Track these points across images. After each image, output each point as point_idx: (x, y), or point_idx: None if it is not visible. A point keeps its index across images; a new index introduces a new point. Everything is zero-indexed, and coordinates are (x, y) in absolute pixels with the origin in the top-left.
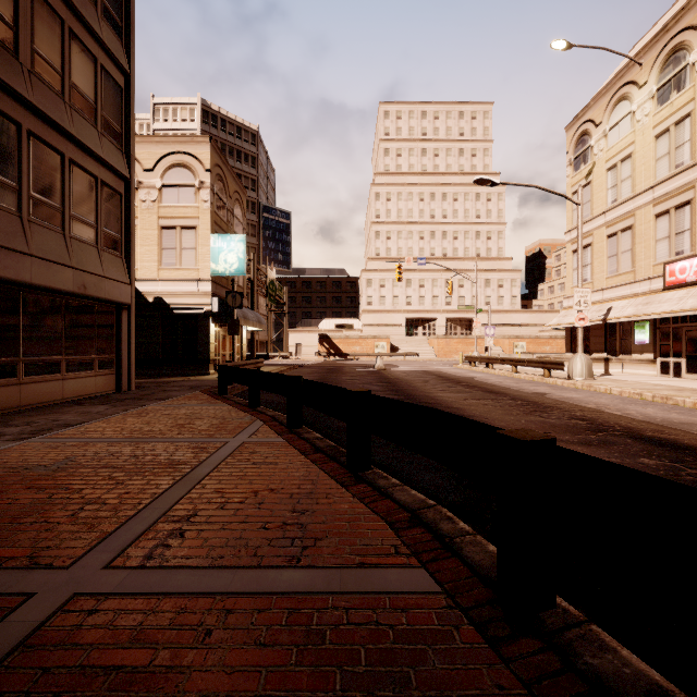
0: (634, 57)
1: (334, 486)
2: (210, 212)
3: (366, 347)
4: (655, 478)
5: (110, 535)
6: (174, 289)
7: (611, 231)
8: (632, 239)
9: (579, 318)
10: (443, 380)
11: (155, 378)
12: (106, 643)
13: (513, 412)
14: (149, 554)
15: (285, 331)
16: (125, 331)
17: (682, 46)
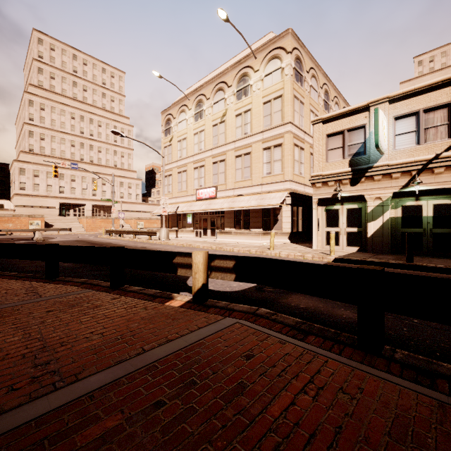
0: (187, 95)
1: (43, 283)
2: None
3: (20, 224)
4: (140, 250)
5: None
6: None
7: (179, 170)
8: (186, 176)
9: (164, 211)
10: (92, 244)
11: None
12: None
13: None
14: None
15: None
16: None
17: (202, 101)
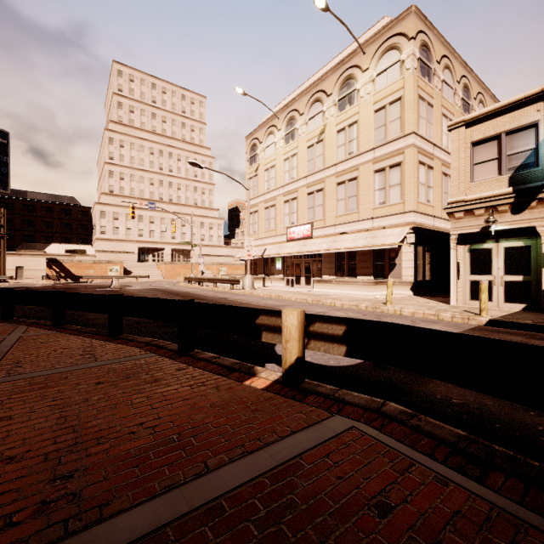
0: (276, 113)
1: (104, 342)
2: None
3: (100, 271)
4: (213, 304)
5: None
6: None
7: (267, 205)
8: (275, 212)
9: (248, 255)
10: (168, 294)
11: None
12: (18, 388)
13: None
14: (8, 373)
15: (3, 254)
16: None
17: (294, 118)
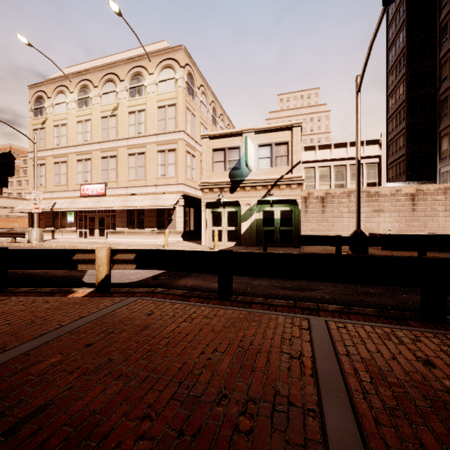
0: (68, 75)
1: None
2: None
3: None
4: (30, 250)
5: None
6: None
7: (56, 160)
8: (67, 168)
9: (36, 208)
10: None
11: None
12: None
13: None
14: None
15: None
16: None
17: (88, 87)
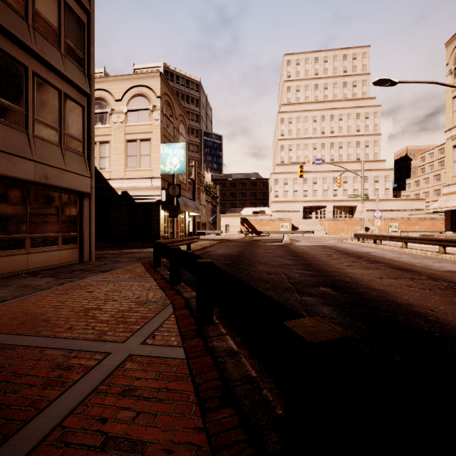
0: None
1: None
2: (160, 128)
3: (274, 227)
4: None
5: None
6: (135, 185)
7: None
8: None
9: None
10: (344, 254)
11: (120, 249)
12: None
13: (455, 299)
14: None
15: (218, 216)
16: (87, 214)
17: None
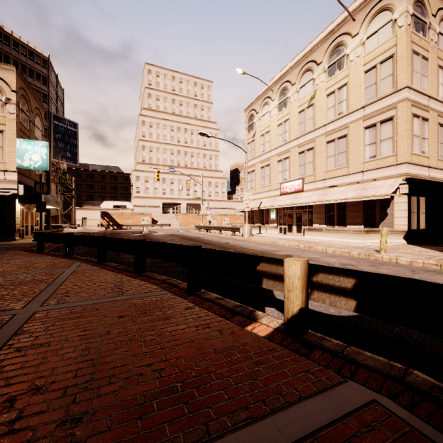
0: (270, 86)
1: (130, 278)
2: (16, 122)
3: (136, 221)
4: (217, 250)
5: (32, 300)
6: None
7: (262, 165)
8: (269, 170)
9: (247, 207)
10: (183, 239)
11: None
12: (62, 315)
13: None
14: (58, 301)
15: (74, 209)
16: None
17: (286, 88)
